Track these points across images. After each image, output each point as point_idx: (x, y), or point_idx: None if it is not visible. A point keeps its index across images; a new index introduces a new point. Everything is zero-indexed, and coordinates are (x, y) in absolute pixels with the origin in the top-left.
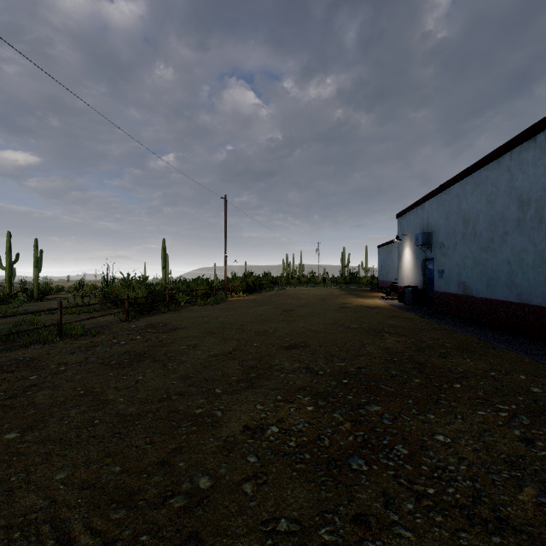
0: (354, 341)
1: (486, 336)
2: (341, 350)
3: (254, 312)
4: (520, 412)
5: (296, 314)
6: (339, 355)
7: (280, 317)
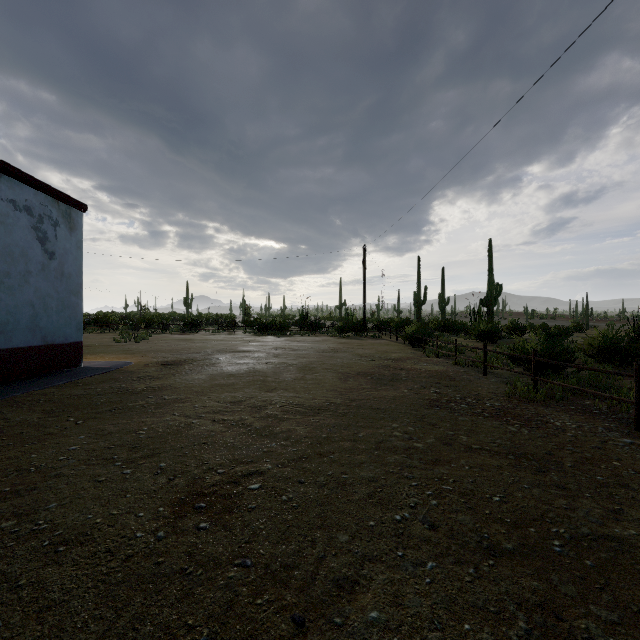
0: (195, 382)
1: (20, 390)
2: (218, 377)
3: (367, 475)
4: (187, 364)
5: (209, 441)
6: (226, 374)
7: (263, 423)
